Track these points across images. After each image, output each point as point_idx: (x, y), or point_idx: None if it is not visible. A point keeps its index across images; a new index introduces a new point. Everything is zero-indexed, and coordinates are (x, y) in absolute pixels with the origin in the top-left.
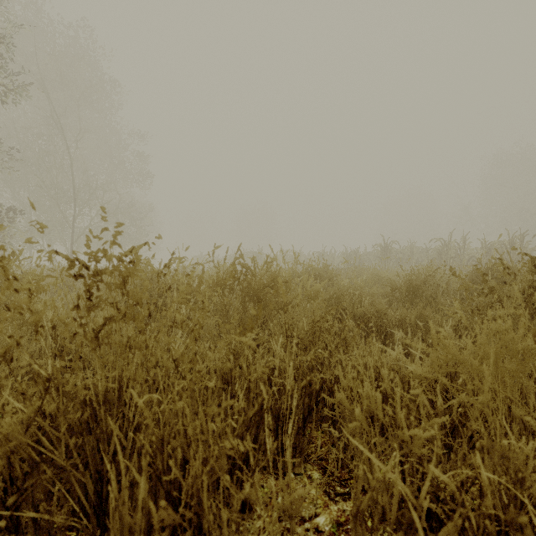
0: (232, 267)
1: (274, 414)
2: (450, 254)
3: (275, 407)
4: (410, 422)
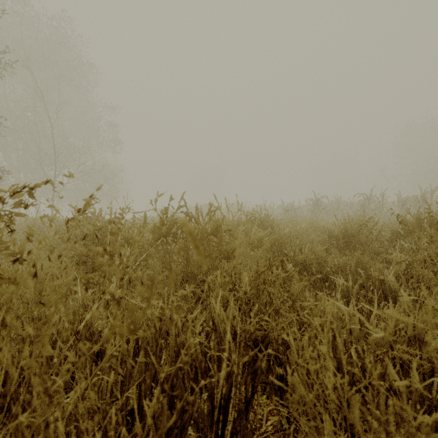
0: (162, 213)
1: (209, 393)
2: (371, 206)
3: (210, 385)
4: (373, 397)
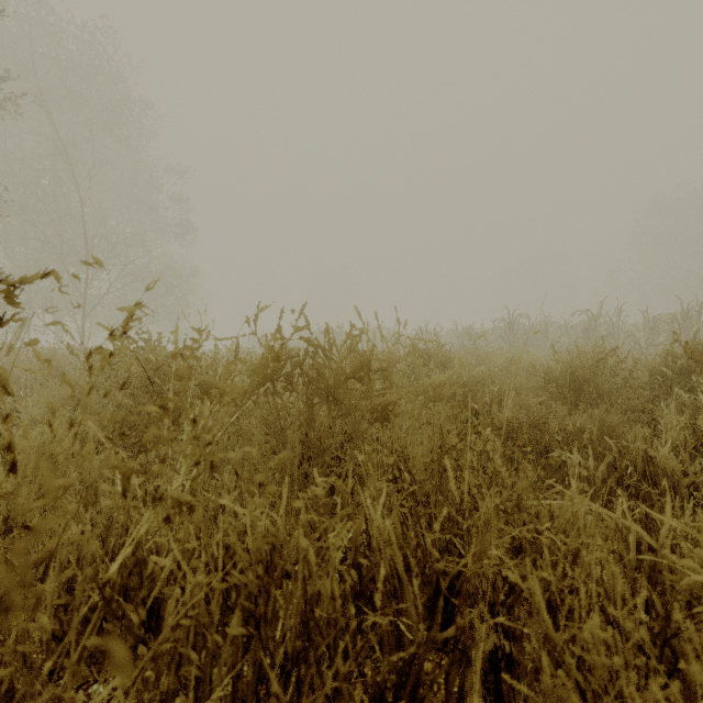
0: (274, 337)
1: (371, 695)
2: (601, 331)
3: (373, 678)
4: (685, 695)
